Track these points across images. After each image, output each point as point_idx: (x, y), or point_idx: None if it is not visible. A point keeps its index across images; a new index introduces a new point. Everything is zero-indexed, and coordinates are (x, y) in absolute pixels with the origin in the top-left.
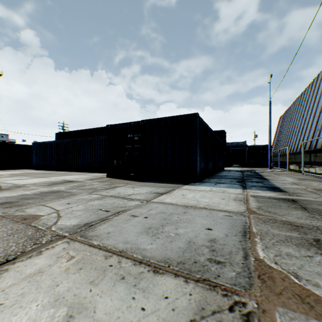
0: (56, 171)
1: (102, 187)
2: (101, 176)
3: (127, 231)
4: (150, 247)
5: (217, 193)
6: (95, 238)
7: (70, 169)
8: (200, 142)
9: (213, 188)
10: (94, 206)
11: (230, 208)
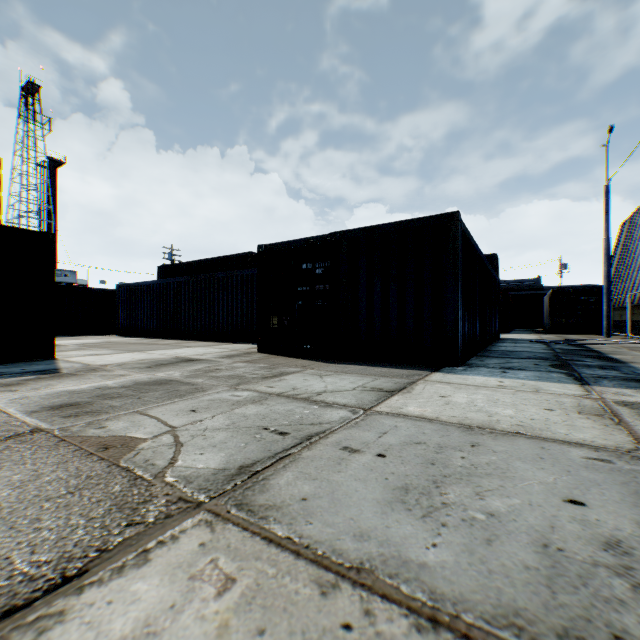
0: (159, 339)
1: (255, 374)
2: (248, 351)
3: (350, 497)
4: (438, 560)
5: (522, 393)
6: (274, 514)
7: (184, 335)
8: (463, 276)
9: (505, 382)
10: (250, 418)
11: (585, 435)
